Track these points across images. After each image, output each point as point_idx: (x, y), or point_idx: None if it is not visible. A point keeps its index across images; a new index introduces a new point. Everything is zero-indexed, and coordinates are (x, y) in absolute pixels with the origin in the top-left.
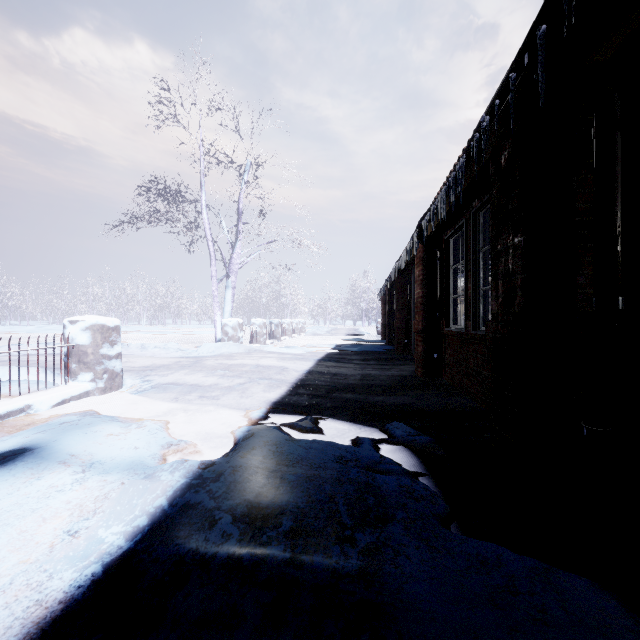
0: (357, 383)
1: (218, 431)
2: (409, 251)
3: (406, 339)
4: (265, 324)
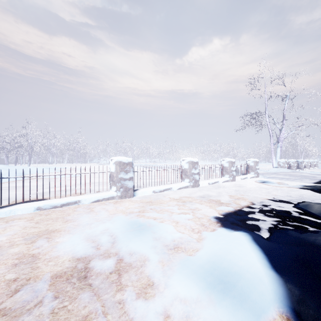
0: None
1: (300, 184)
2: None
3: None
4: (295, 162)
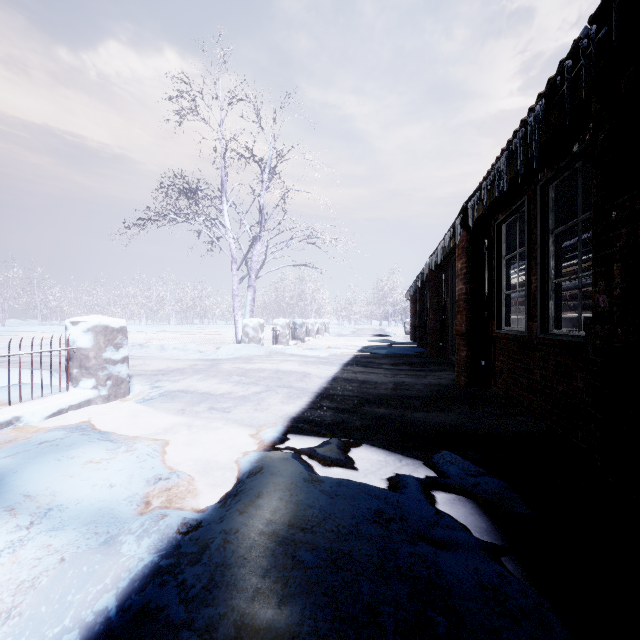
0: (390, 393)
1: (222, 458)
2: (448, 242)
3: (441, 341)
4: (288, 324)
